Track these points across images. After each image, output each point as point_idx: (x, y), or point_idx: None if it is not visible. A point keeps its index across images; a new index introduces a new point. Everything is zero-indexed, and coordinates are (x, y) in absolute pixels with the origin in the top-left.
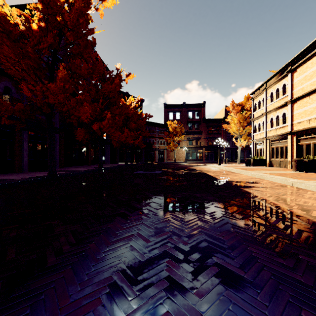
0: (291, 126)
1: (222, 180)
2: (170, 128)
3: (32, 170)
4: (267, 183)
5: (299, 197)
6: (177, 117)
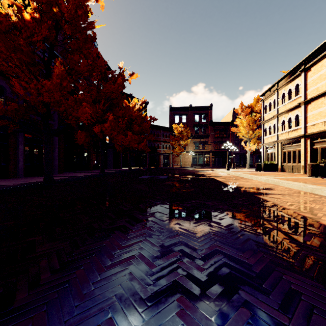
0: (305, 128)
1: (233, 187)
2: (175, 131)
3: (29, 175)
4: (284, 189)
5: (324, 206)
6: (183, 120)
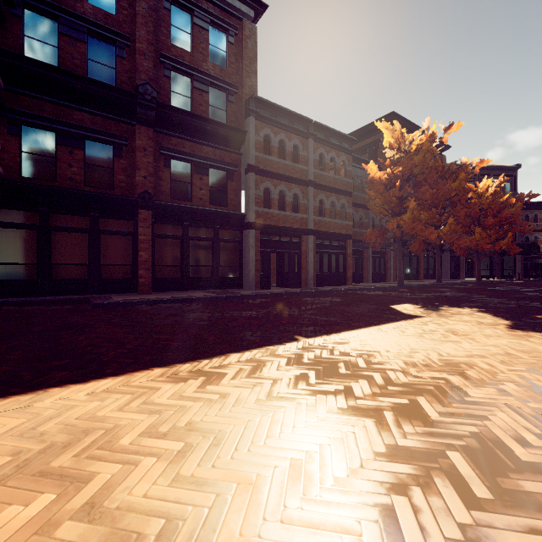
0: None
1: None
2: None
3: (373, 281)
4: None
5: None
6: None
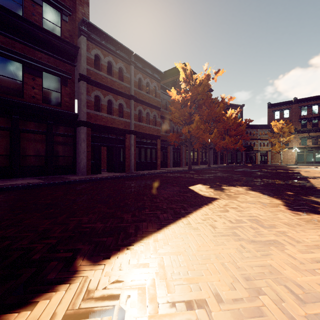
0: None
1: (302, 176)
2: (274, 128)
3: (173, 166)
4: None
5: None
6: (285, 115)
